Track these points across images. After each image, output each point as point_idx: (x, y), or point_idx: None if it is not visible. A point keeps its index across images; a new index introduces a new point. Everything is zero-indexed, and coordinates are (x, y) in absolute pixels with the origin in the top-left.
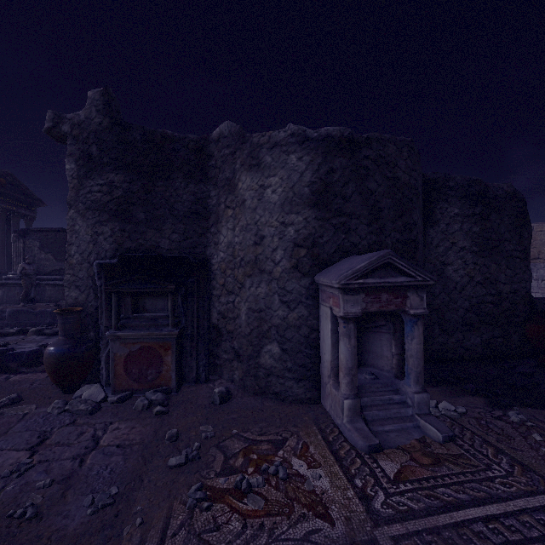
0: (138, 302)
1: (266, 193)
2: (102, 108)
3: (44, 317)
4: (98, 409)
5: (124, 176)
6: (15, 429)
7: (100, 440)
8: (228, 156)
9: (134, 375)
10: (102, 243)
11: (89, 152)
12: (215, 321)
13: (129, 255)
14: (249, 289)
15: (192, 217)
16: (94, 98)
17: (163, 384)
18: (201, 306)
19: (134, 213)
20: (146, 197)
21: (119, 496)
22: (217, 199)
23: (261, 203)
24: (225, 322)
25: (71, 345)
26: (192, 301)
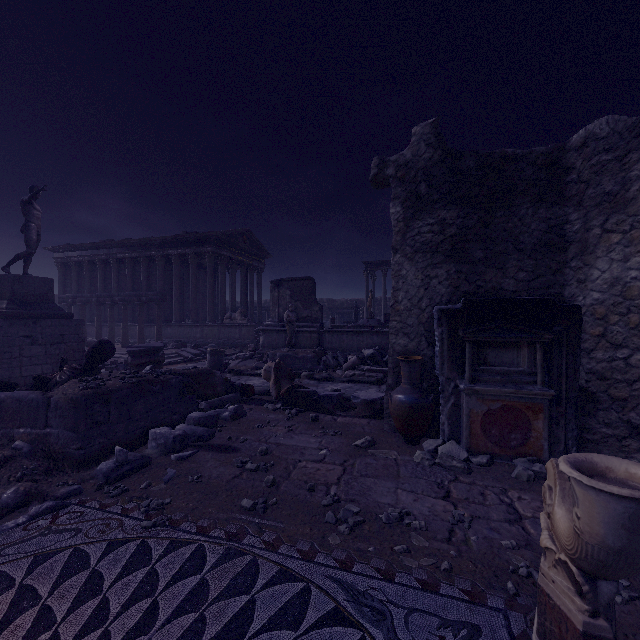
0: (478, 353)
1: None
2: (435, 141)
3: (305, 362)
4: (470, 469)
5: (457, 211)
6: (404, 473)
7: (516, 508)
8: (609, 163)
9: (493, 436)
10: (436, 287)
11: (417, 192)
12: (579, 382)
13: (476, 300)
14: None
15: (544, 250)
16: (422, 133)
17: (530, 453)
18: (570, 361)
19: (470, 251)
20: (483, 231)
21: (634, 590)
22: (582, 223)
23: None
24: (605, 385)
25: (419, 395)
26: (558, 355)
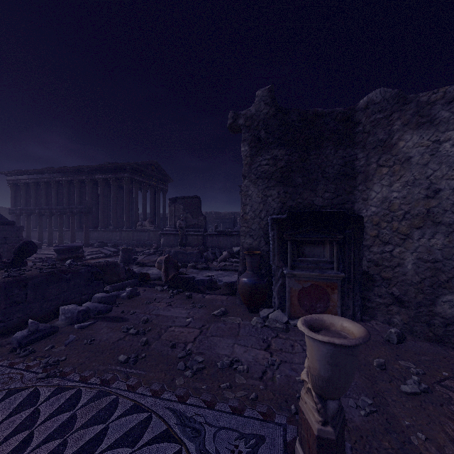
0: (298, 249)
1: (441, 148)
2: (270, 101)
3: (192, 256)
4: (288, 328)
5: (285, 150)
6: (242, 333)
7: None
8: (381, 120)
9: (305, 306)
10: (270, 203)
11: (258, 136)
12: (363, 268)
13: (296, 212)
14: (419, 240)
15: (341, 178)
16: (262, 95)
17: None
18: (356, 254)
19: (293, 178)
20: (302, 165)
21: (375, 406)
22: (365, 160)
23: (434, 158)
24: (378, 269)
25: (258, 278)
26: (348, 250)
